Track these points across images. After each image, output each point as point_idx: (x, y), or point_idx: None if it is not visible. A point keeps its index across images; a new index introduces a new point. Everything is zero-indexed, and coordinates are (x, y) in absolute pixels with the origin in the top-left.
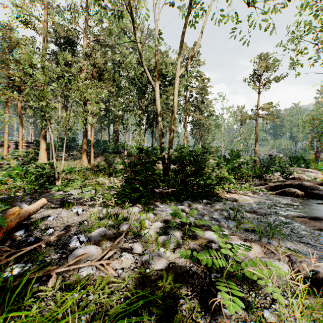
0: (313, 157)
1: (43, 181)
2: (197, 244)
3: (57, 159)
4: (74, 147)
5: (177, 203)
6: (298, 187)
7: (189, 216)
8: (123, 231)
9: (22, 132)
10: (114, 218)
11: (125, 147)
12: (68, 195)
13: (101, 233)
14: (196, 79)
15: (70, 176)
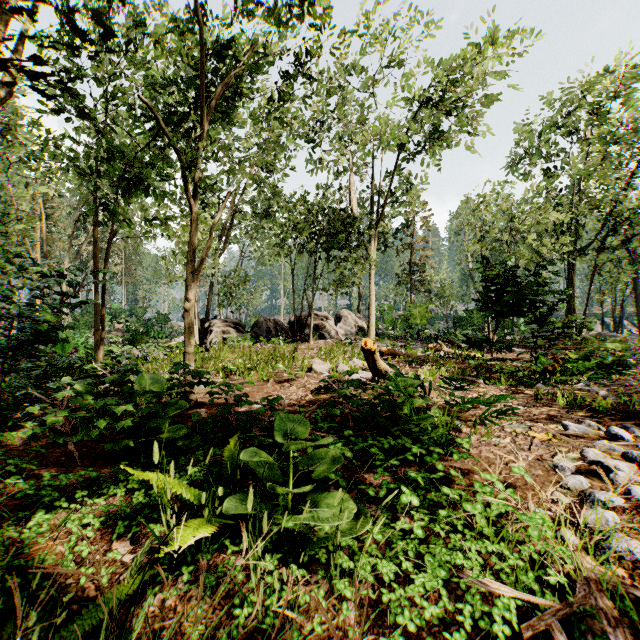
0: None
1: None
2: None
3: None
4: None
5: None
6: None
7: None
8: None
9: None
10: None
11: None
12: None
13: None
14: None
15: None
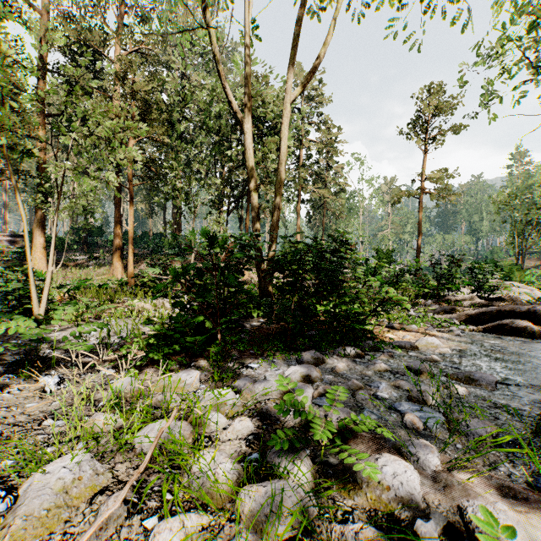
0: (508, 262)
1: (9, 308)
2: (362, 510)
3: (67, 265)
4: (101, 244)
5: (289, 356)
6: (528, 318)
7: (329, 409)
8: (144, 454)
9: (6, 217)
10: (119, 415)
11: (193, 243)
12: (35, 341)
13: (65, 475)
14: (317, 129)
15: (81, 296)
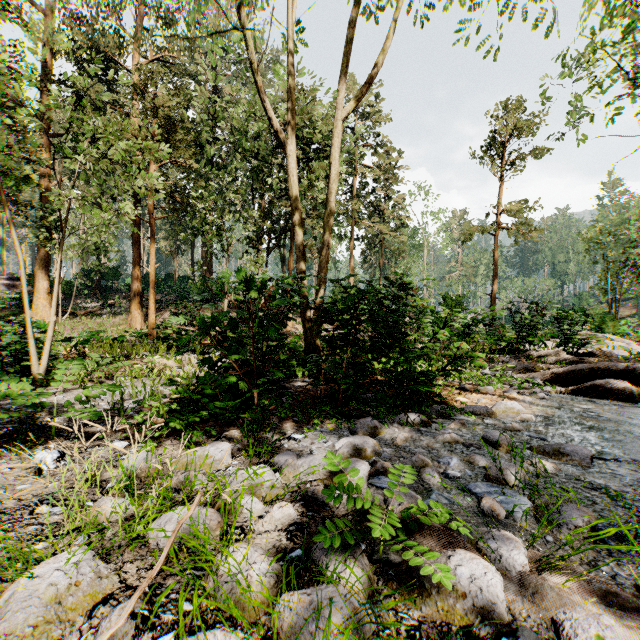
0: (599, 310)
1: (3, 366)
2: (431, 623)
3: (77, 313)
4: (117, 288)
5: (341, 425)
6: (626, 377)
7: (390, 493)
8: (161, 550)
9: (4, 256)
10: (130, 501)
11: (226, 288)
12: (30, 407)
13: (59, 579)
14: (374, 152)
15: (92, 351)
